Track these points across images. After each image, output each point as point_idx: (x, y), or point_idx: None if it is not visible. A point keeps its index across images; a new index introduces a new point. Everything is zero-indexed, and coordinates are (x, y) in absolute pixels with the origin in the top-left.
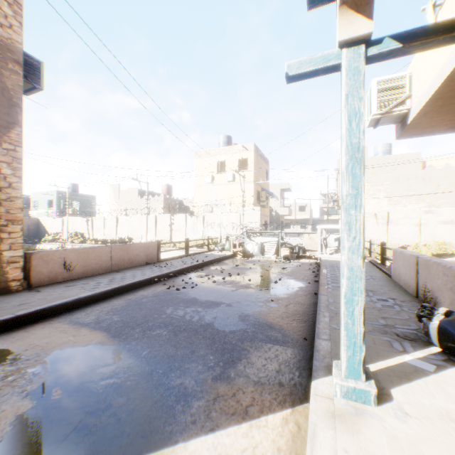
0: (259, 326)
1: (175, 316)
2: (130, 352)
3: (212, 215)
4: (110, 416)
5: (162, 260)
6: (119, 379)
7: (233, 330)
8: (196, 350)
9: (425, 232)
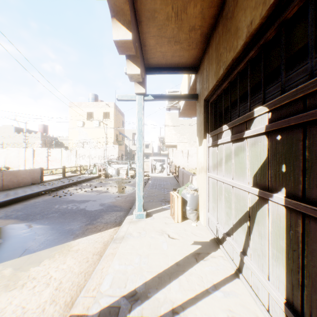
0: (110, 207)
1: (62, 208)
2: (37, 224)
3: (83, 149)
4: (36, 241)
5: (45, 181)
6: (36, 232)
7: (96, 210)
8: (76, 218)
9: None
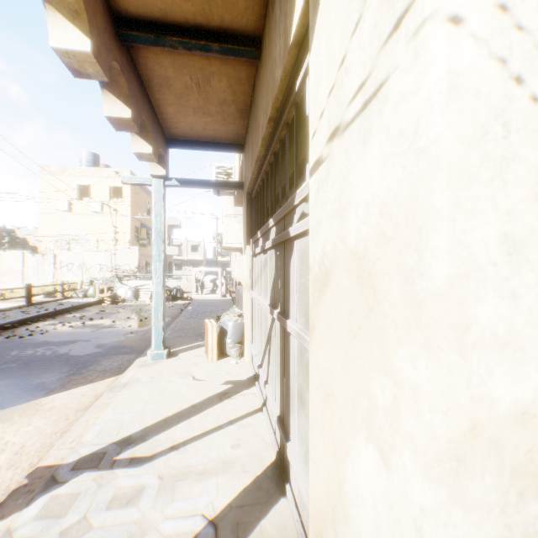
0: (113, 348)
1: (25, 355)
2: None
3: (70, 253)
4: None
5: None
6: None
7: (89, 354)
8: (52, 368)
9: None
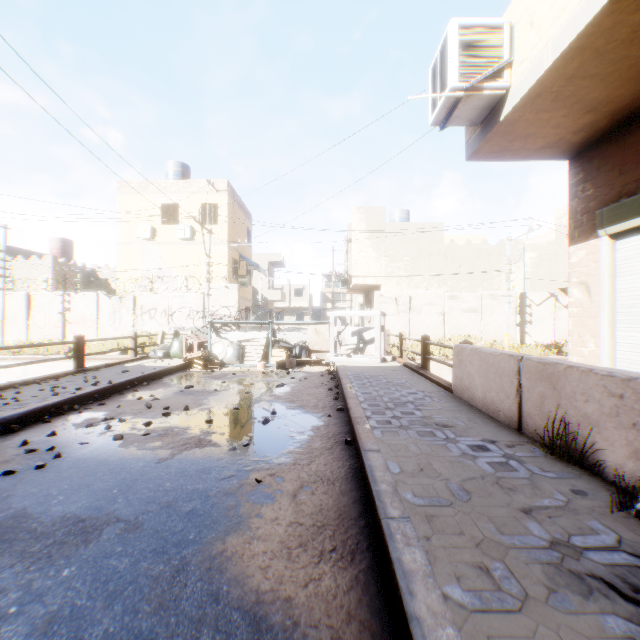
0: (214, 632)
1: None
2: None
3: (152, 294)
4: None
5: None
6: None
7: None
8: None
9: (450, 322)
